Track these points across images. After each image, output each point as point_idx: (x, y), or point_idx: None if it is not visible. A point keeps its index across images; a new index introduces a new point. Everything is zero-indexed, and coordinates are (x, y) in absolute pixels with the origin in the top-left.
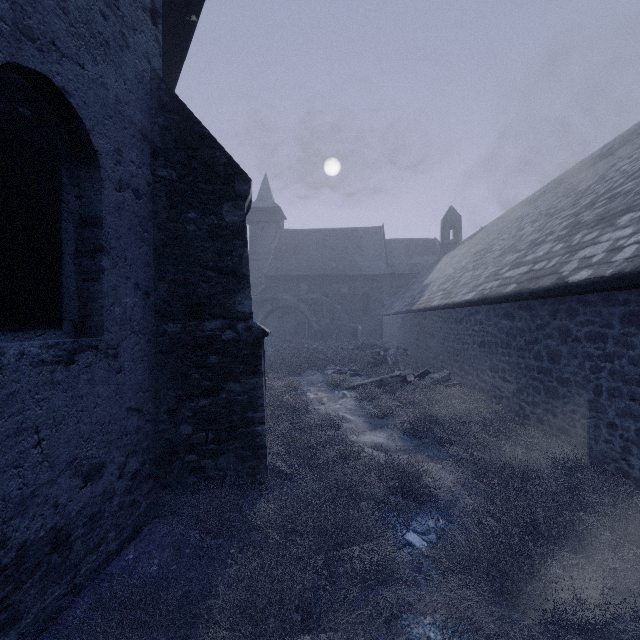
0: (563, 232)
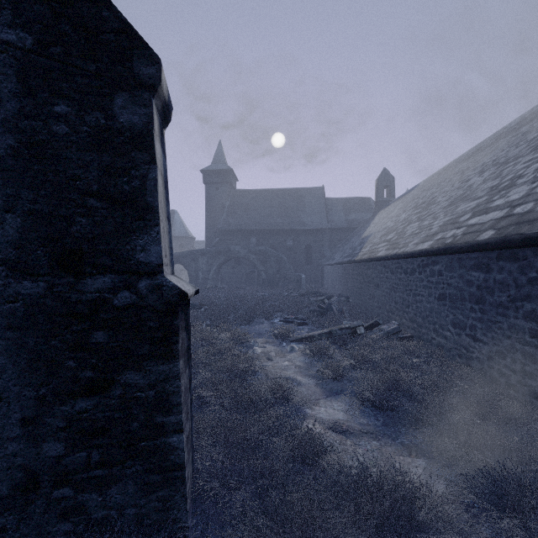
0: None
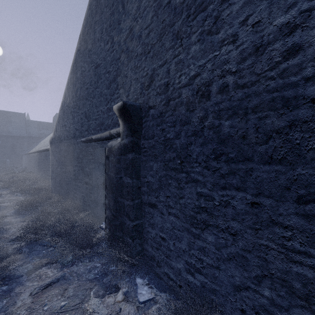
0: None
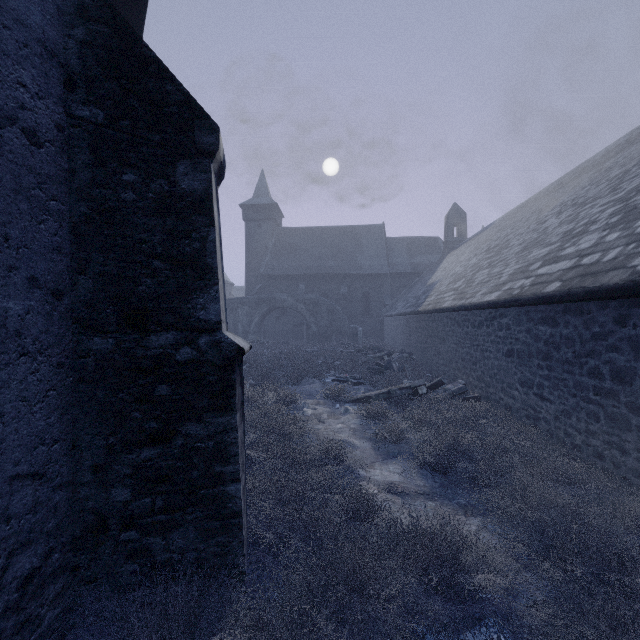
0: (613, 219)
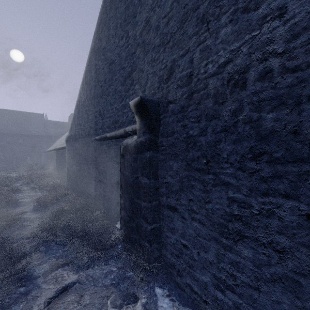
0: None
